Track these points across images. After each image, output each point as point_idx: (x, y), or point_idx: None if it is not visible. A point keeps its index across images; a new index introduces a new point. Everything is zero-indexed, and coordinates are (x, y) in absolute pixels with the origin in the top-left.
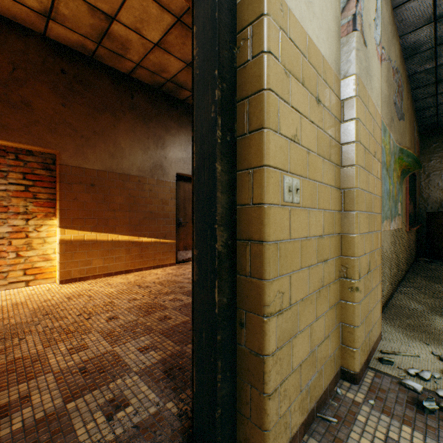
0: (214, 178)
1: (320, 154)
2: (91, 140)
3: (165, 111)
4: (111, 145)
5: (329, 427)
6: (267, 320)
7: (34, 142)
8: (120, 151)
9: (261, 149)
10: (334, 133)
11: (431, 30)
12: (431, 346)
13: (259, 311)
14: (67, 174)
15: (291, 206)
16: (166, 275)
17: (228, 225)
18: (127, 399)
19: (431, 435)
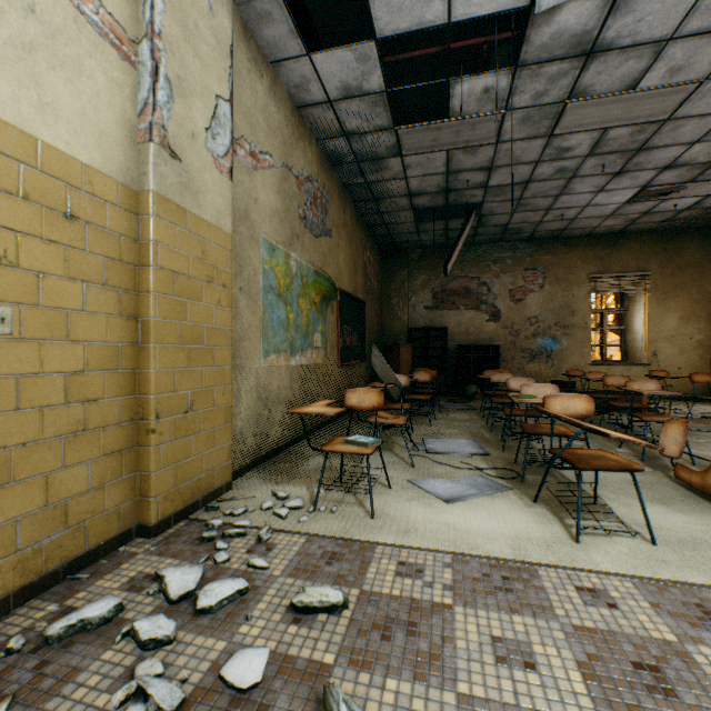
0: None
1: (77, 278)
2: None
3: None
4: None
5: (75, 584)
6: None
7: None
8: None
9: None
10: (121, 253)
11: (347, 144)
12: (280, 485)
13: None
14: None
15: None
16: None
17: None
18: None
19: (191, 558)
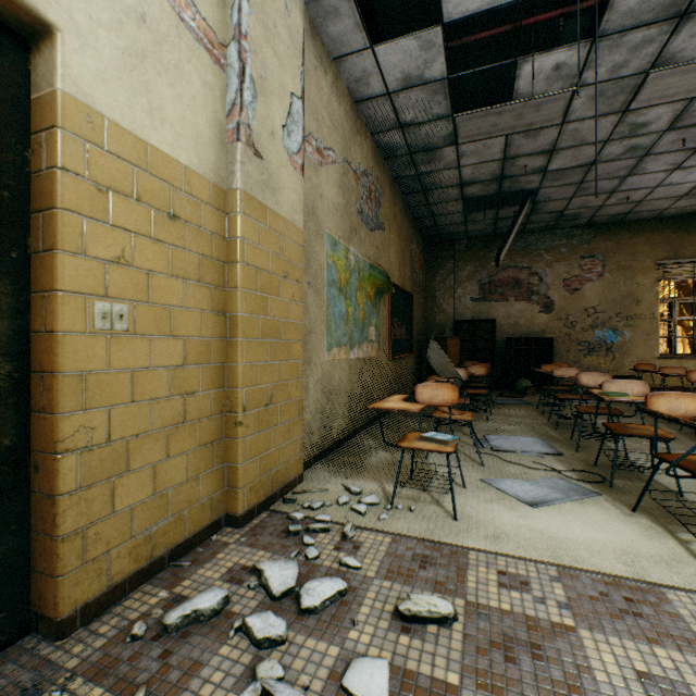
0: None
1: (178, 276)
2: None
3: None
4: None
5: (179, 571)
6: (61, 457)
7: None
8: None
9: (54, 273)
10: (212, 251)
11: (401, 136)
12: (349, 479)
13: (53, 449)
14: None
15: (112, 334)
16: None
17: (14, 355)
18: None
19: (281, 552)
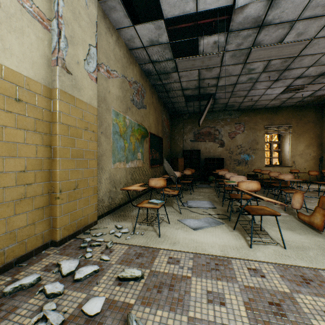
0: None
1: (21, 128)
2: None
3: None
4: None
5: (20, 268)
6: None
7: None
8: None
9: None
10: (43, 117)
11: (153, 66)
12: (119, 222)
13: None
14: None
15: None
16: None
17: None
18: None
19: (75, 256)
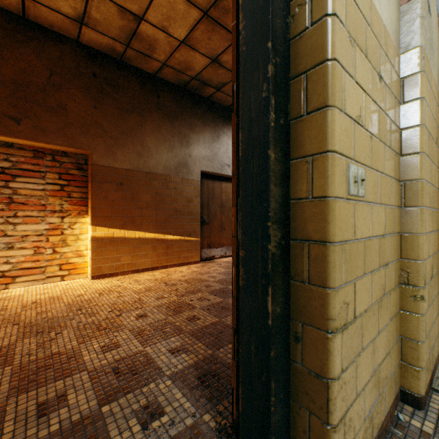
0: (266, 168)
1: (381, 140)
2: (119, 140)
3: (190, 109)
4: (138, 144)
5: None
6: (332, 336)
7: (68, 143)
8: (147, 150)
9: (325, 132)
10: (394, 116)
11: None
12: None
13: (322, 326)
14: (98, 173)
15: (355, 200)
16: (191, 273)
17: (281, 222)
18: (162, 406)
19: None
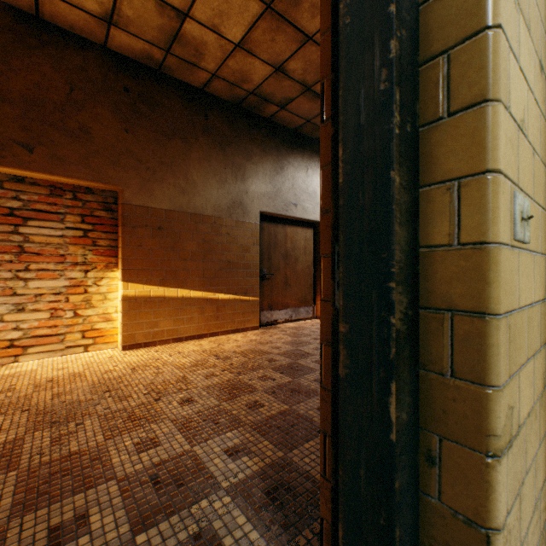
0: (386, 199)
1: (541, 160)
2: (157, 173)
3: (246, 133)
4: (181, 178)
5: None
6: (495, 462)
7: (93, 177)
8: (192, 185)
9: (483, 141)
10: None
11: None
12: None
13: (477, 444)
14: (130, 215)
15: (518, 248)
16: (248, 343)
17: (407, 282)
18: (218, 536)
19: None
